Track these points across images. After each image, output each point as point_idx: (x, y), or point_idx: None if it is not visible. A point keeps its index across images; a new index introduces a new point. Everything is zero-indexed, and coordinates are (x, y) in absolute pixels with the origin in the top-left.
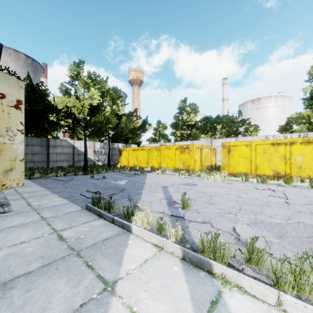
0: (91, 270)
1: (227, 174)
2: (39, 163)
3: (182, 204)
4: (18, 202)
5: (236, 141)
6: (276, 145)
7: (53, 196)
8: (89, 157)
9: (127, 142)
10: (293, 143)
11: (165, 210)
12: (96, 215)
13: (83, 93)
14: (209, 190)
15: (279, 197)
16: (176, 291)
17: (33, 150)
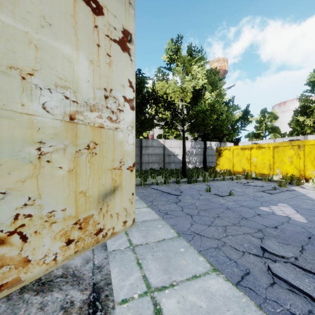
0: None
1: None
2: None
3: None
4: (127, 276)
5: None
6: None
7: (192, 257)
8: (179, 158)
9: (221, 140)
10: None
11: None
12: None
13: (184, 75)
14: None
15: None
16: None
17: None
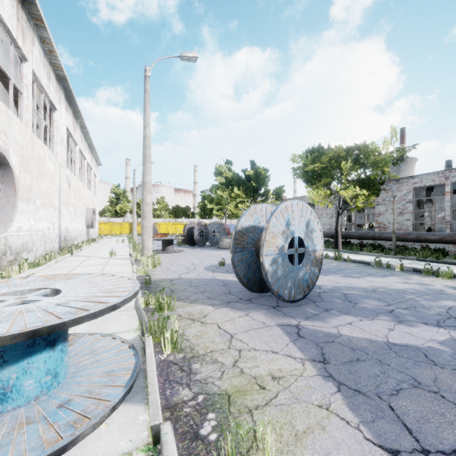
0: None
1: None
2: None
3: None
4: None
5: None
6: None
7: None
8: None
9: None
10: (101, 223)
11: None
12: None
13: None
14: None
15: None
16: None
17: None
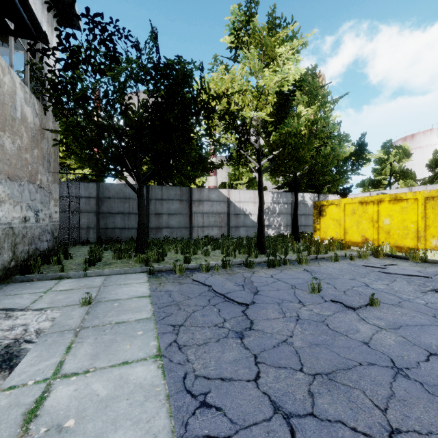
0: None
1: None
2: (178, 229)
3: None
4: None
5: None
6: None
7: None
8: (253, 219)
9: (319, 191)
10: None
11: None
12: None
13: (261, 65)
14: None
15: None
16: None
17: (170, 209)
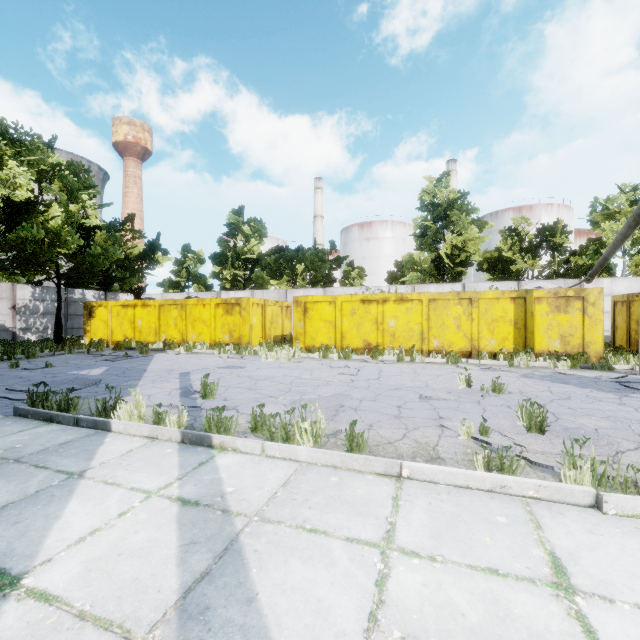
0: (45, 469)
1: (299, 349)
2: None
3: (202, 391)
4: None
5: (326, 293)
6: (366, 303)
7: None
8: None
9: (108, 288)
10: (386, 301)
11: (175, 402)
12: (40, 421)
13: None
14: (260, 373)
15: (350, 375)
16: (164, 464)
17: None
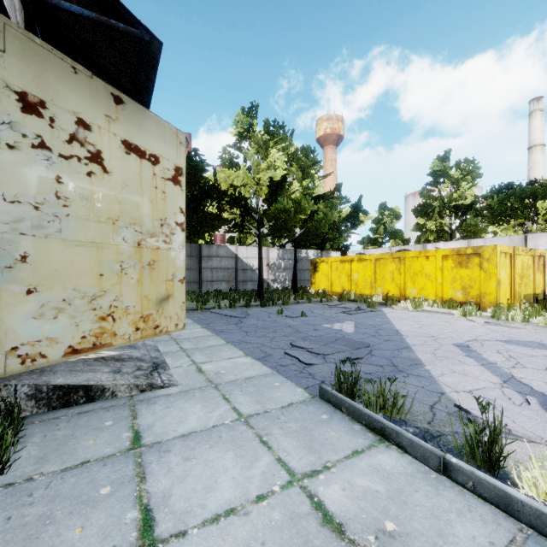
0: None
1: None
2: (188, 284)
3: None
4: (178, 360)
5: None
6: None
7: (233, 351)
8: None
9: (322, 247)
10: None
11: None
12: (362, 426)
13: (258, 161)
14: None
15: None
16: None
17: None
